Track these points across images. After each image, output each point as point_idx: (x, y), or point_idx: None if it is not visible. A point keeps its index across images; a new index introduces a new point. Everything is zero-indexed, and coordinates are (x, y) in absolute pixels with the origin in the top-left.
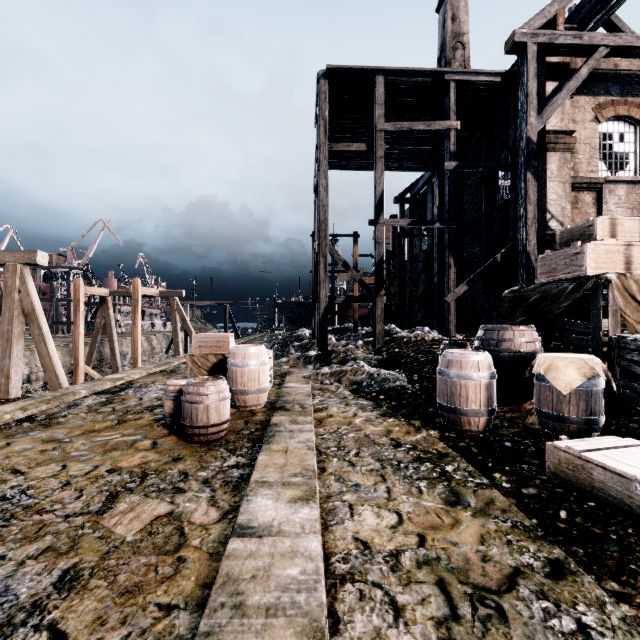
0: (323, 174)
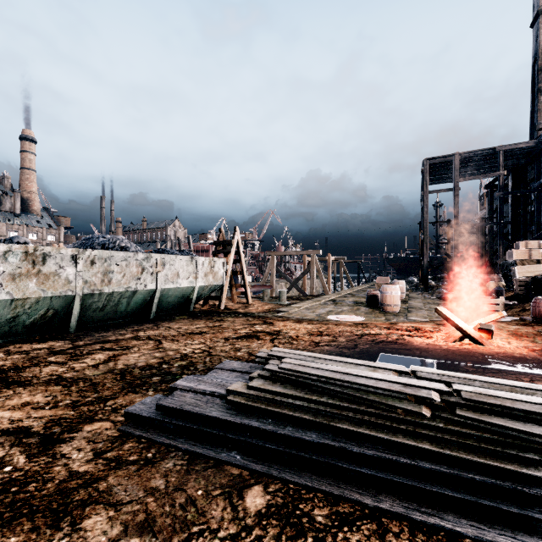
0: (425, 206)
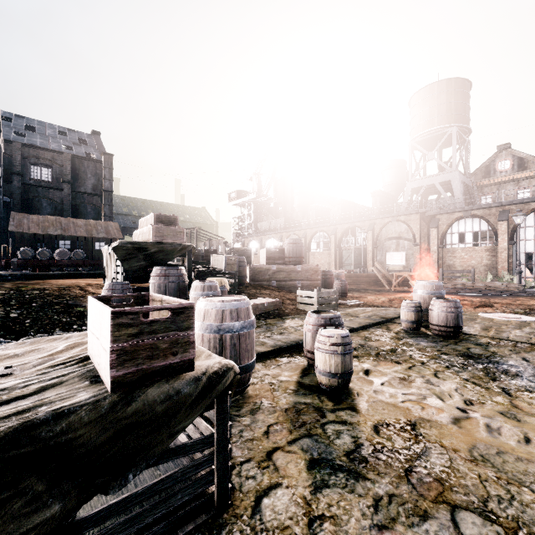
0: None
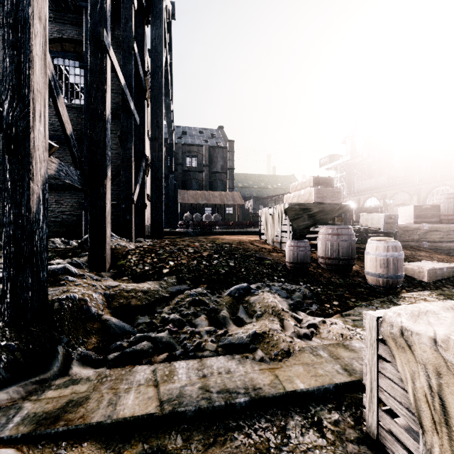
0: None
